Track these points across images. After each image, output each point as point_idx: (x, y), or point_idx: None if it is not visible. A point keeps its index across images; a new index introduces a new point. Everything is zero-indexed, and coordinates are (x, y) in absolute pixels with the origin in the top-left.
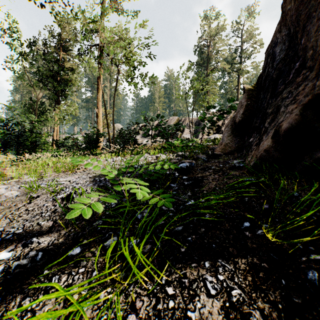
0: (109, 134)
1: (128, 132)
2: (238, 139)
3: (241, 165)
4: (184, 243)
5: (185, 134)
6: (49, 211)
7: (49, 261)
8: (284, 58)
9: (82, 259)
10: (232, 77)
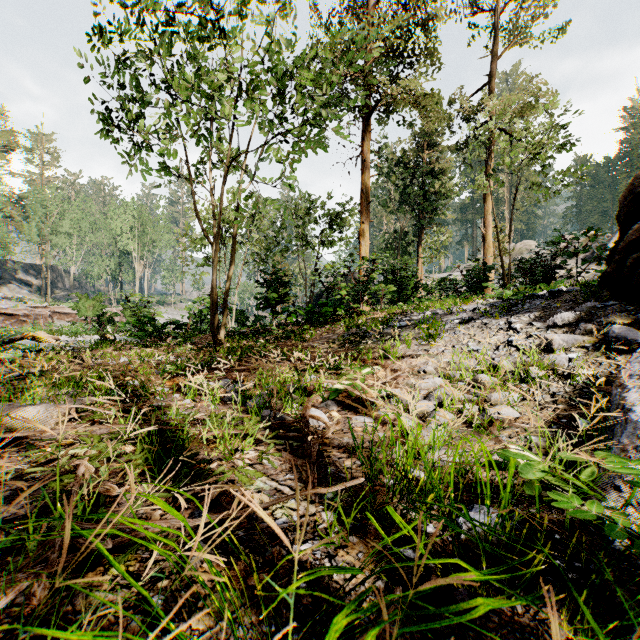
0: (502, 268)
1: (532, 262)
2: None
3: None
4: (524, 311)
5: None
6: (464, 314)
7: (473, 319)
8: None
9: (485, 318)
10: None
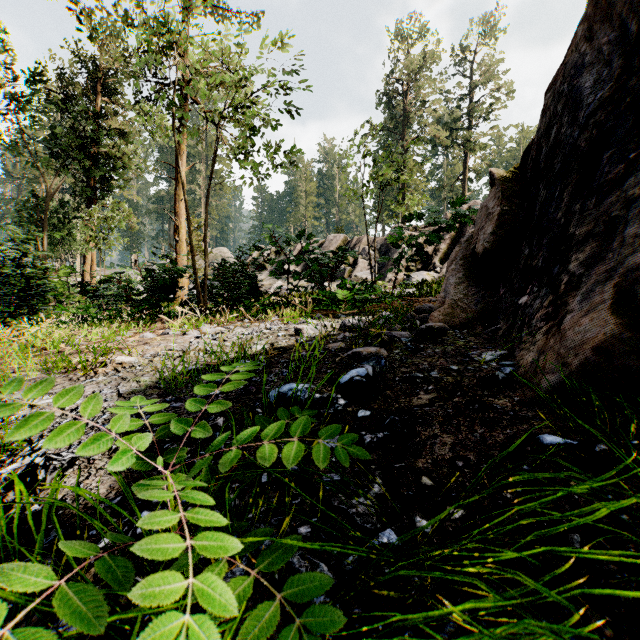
0: (195, 272)
1: (237, 269)
2: (481, 292)
3: (506, 371)
4: None
5: (359, 270)
6: None
7: None
8: (611, 97)
9: None
10: (453, 156)
